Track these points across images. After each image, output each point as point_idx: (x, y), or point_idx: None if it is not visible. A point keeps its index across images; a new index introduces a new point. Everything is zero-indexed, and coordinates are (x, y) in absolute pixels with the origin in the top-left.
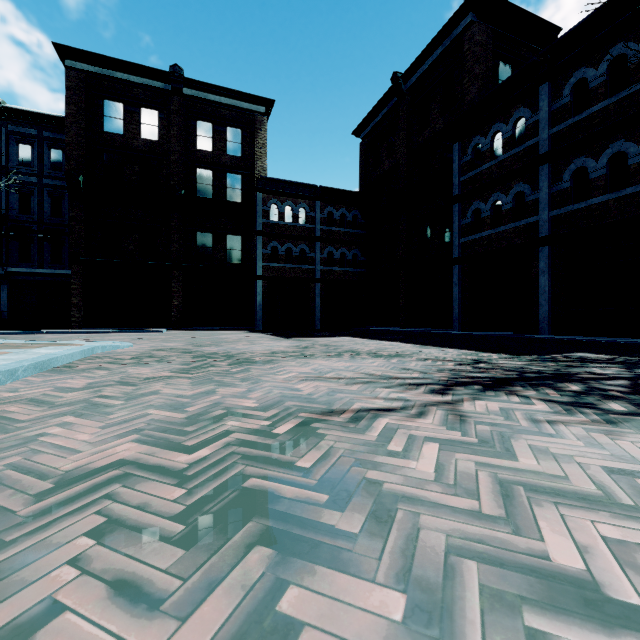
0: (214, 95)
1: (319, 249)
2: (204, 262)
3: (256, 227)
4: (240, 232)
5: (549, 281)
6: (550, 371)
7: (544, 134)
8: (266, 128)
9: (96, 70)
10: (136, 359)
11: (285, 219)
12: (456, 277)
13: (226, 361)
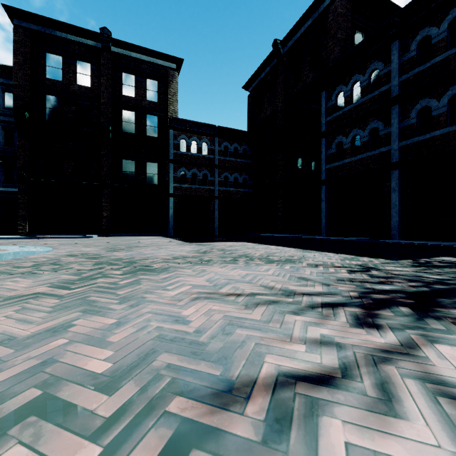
0: (136, 53)
1: (217, 174)
2: (128, 183)
3: (169, 156)
4: (156, 160)
5: (399, 197)
6: (451, 280)
7: (395, 81)
8: (177, 80)
9: (39, 28)
10: (34, 267)
11: (191, 151)
12: (323, 195)
13: (123, 269)
